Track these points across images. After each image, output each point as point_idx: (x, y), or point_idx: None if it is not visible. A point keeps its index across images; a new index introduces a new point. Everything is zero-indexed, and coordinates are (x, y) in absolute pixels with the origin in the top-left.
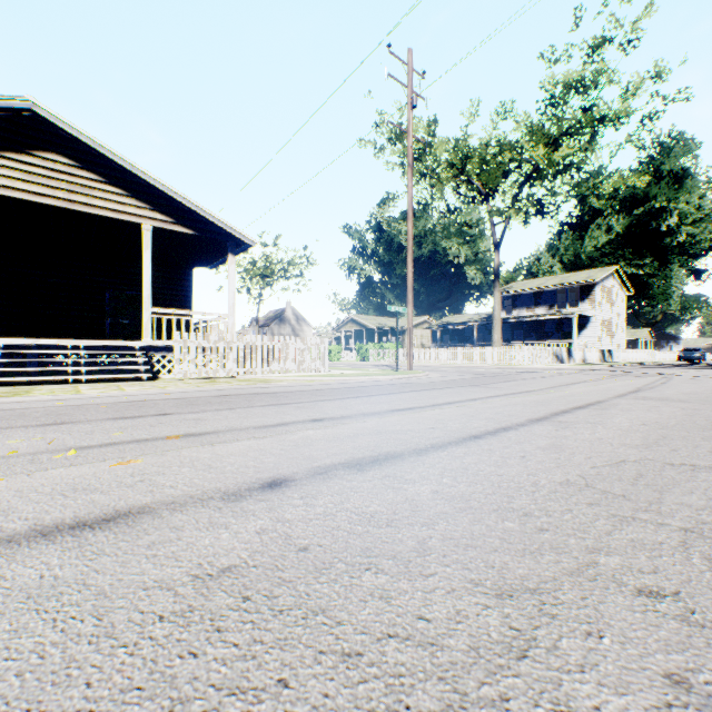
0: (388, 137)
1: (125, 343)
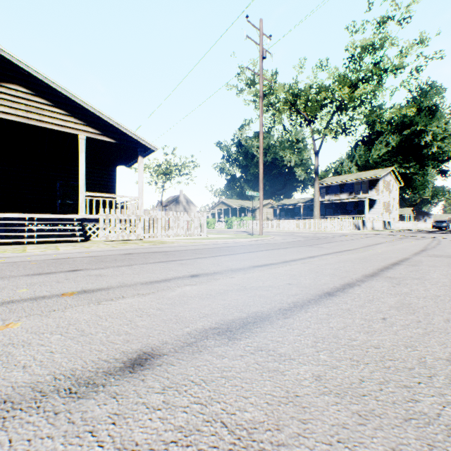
0: (246, 82)
1: (66, 216)
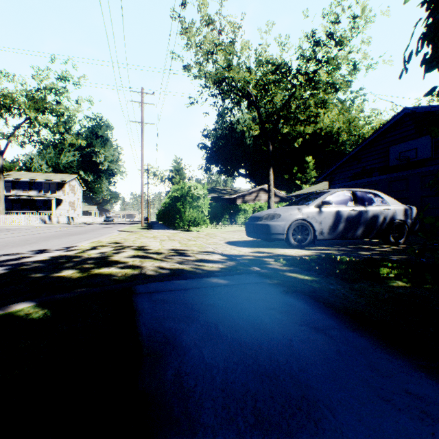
0: None
1: None
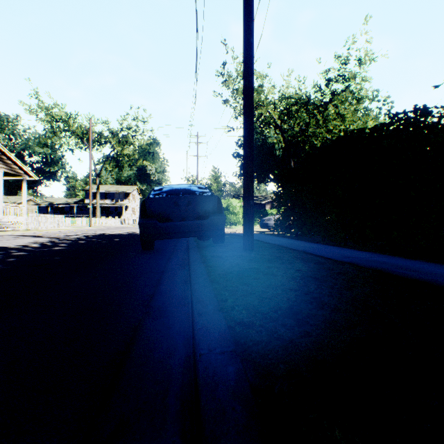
0: (43, 109)
1: None
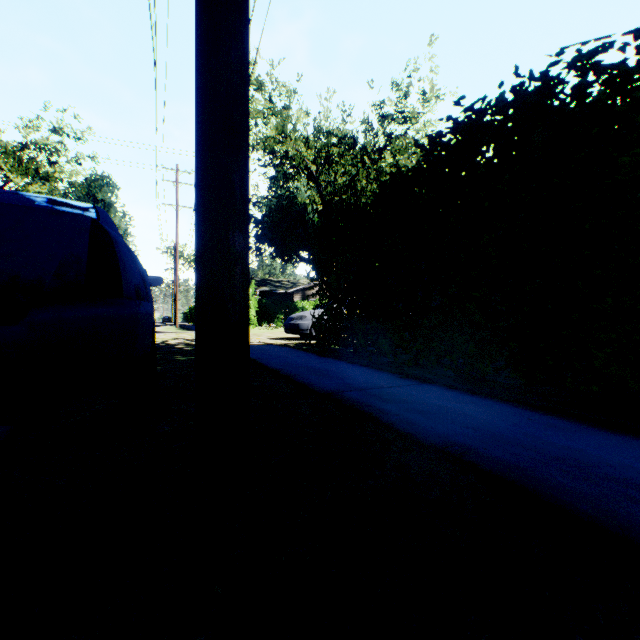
0: None
1: None
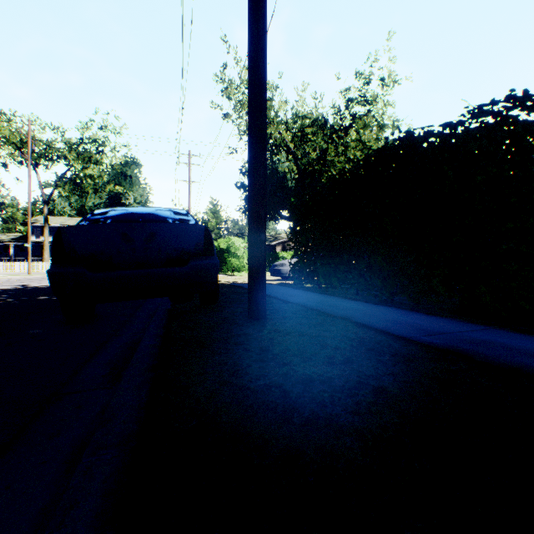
0: None
1: None
